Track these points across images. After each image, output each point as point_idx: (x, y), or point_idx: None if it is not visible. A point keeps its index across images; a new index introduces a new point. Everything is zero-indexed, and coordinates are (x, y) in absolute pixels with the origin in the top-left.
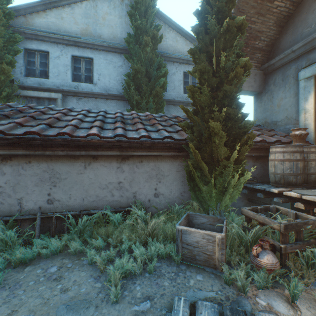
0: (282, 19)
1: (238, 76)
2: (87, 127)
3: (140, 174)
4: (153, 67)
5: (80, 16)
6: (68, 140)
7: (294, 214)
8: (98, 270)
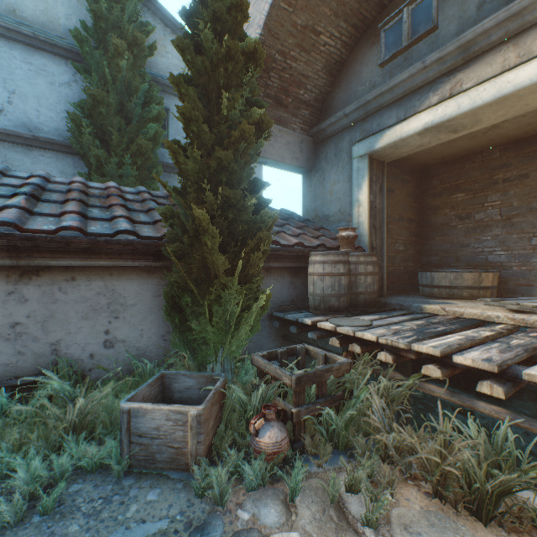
0: (334, 64)
1: (247, 136)
2: None
3: (70, 305)
4: (135, 100)
5: None
6: None
7: (323, 356)
8: None
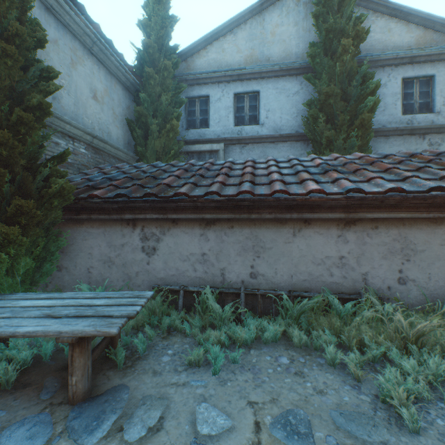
0: None
1: None
2: (295, 182)
3: (373, 247)
4: (353, 83)
5: (243, 41)
6: (280, 200)
7: None
8: (349, 377)
